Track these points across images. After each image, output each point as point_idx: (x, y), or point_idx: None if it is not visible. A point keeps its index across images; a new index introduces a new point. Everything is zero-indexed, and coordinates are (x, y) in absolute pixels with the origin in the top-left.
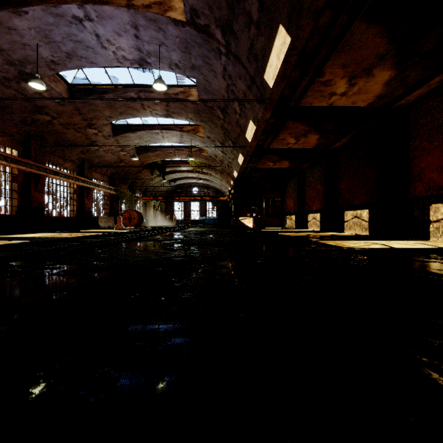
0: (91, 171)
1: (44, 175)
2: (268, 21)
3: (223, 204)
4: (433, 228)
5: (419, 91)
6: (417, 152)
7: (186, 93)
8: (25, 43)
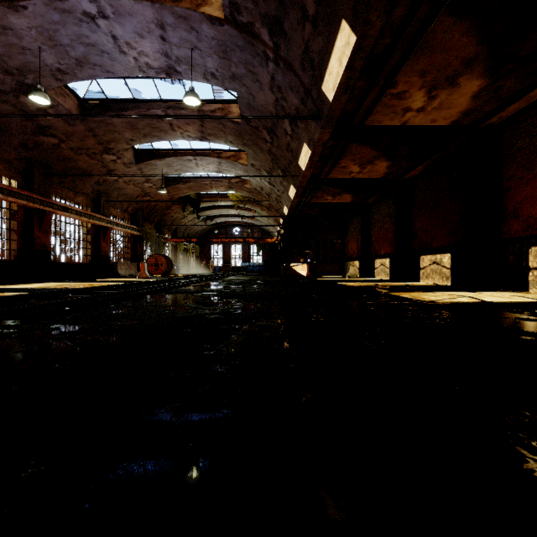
0: (108, 206)
1: (50, 211)
2: (328, 15)
3: (271, 247)
4: (533, 277)
5: (515, 106)
6: (513, 182)
7: (225, 110)
8: (25, 46)
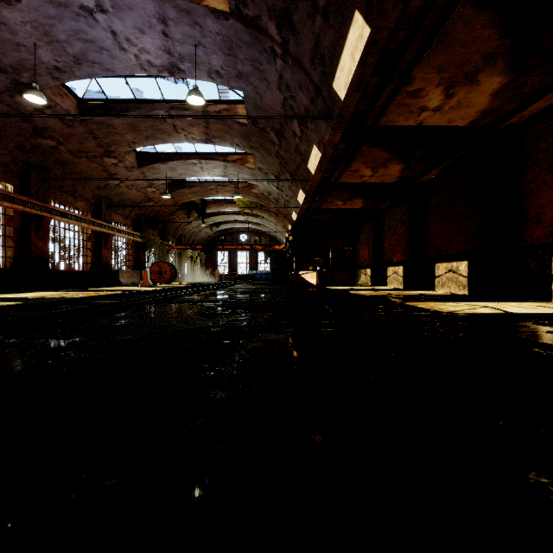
0: (109, 212)
1: (48, 217)
2: (340, 6)
3: (279, 255)
4: None
5: (537, 105)
6: (535, 185)
7: (231, 110)
8: (19, 42)
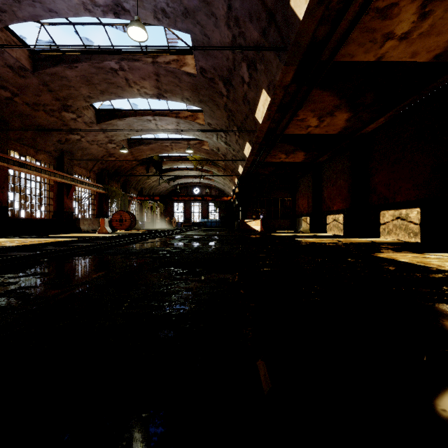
0: (72, 165)
1: (4, 166)
2: None
3: (227, 205)
4: None
5: None
6: None
7: (180, 61)
8: None
